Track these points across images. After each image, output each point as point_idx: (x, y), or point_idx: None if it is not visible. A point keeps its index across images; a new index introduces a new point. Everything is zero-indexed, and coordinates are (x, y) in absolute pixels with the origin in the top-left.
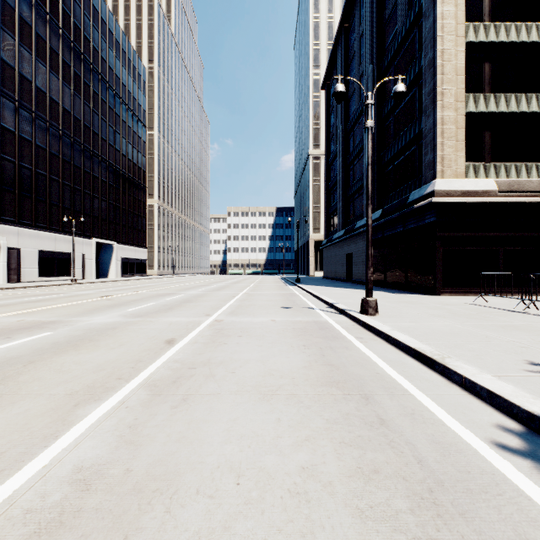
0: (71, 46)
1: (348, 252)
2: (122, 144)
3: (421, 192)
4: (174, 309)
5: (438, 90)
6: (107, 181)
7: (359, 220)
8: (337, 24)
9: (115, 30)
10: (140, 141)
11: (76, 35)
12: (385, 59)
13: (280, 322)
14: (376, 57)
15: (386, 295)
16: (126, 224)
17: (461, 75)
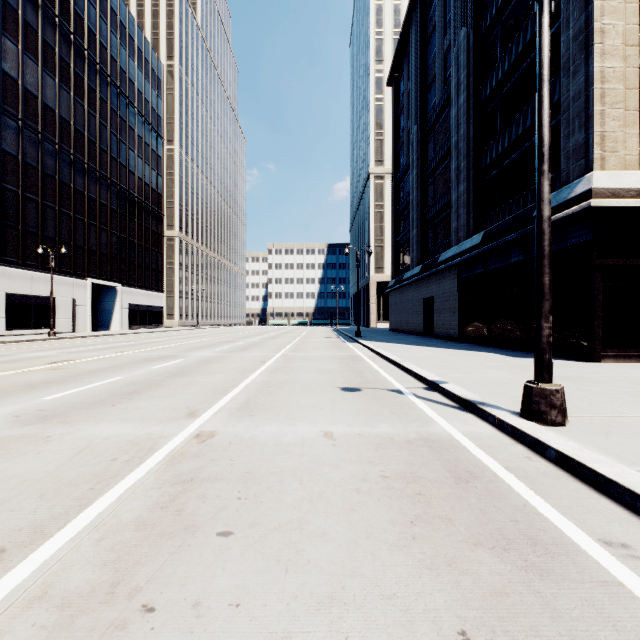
0: (55, 23)
1: (427, 296)
2: (130, 158)
3: (562, 196)
4: (139, 394)
5: (595, 26)
6: (108, 205)
7: (442, 251)
8: (405, 7)
9: (119, 10)
10: (154, 155)
11: (63, 9)
12: (486, 15)
13: (345, 444)
14: (473, 15)
15: (510, 361)
16: (136, 261)
17: (633, 2)
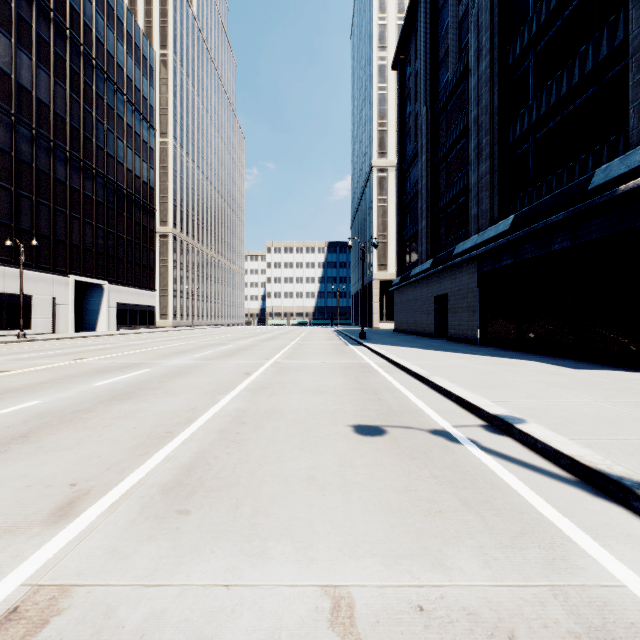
0: None
1: (440, 293)
2: (118, 148)
3: (634, 159)
4: (23, 441)
5: None
6: (94, 197)
7: (457, 243)
8: None
9: None
10: (146, 147)
11: None
12: None
13: None
14: None
15: (573, 375)
16: (125, 258)
17: None
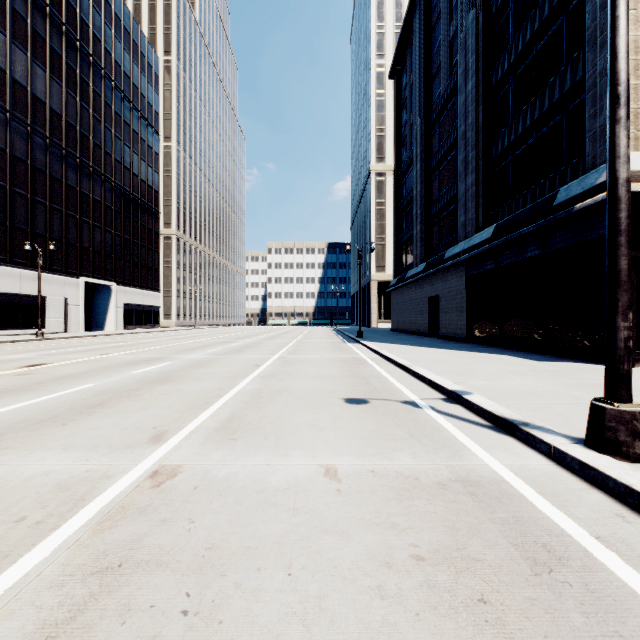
0: (46, 12)
1: (432, 295)
2: (125, 154)
3: (588, 182)
4: (103, 407)
5: None
6: (102, 201)
7: (448, 248)
8: None
9: (114, 1)
10: (151, 152)
11: None
12: None
13: (354, 490)
14: None
15: (532, 366)
16: (131, 260)
17: None
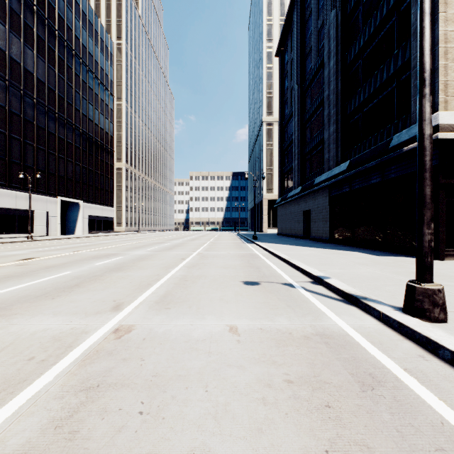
0: (34, 10)
1: (306, 209)
2: (89, 110)
3: (412, 132)
4: (78, 287)
5: None
6: (73, 143)
7: (317, 176)
8: (288, 1)
9: (81, 2)
10: (107, 108)
11: (39, 0)
12: None
13: (249, 341)
14: None
15: (374, 259)
16: (93, 184)
17: None
